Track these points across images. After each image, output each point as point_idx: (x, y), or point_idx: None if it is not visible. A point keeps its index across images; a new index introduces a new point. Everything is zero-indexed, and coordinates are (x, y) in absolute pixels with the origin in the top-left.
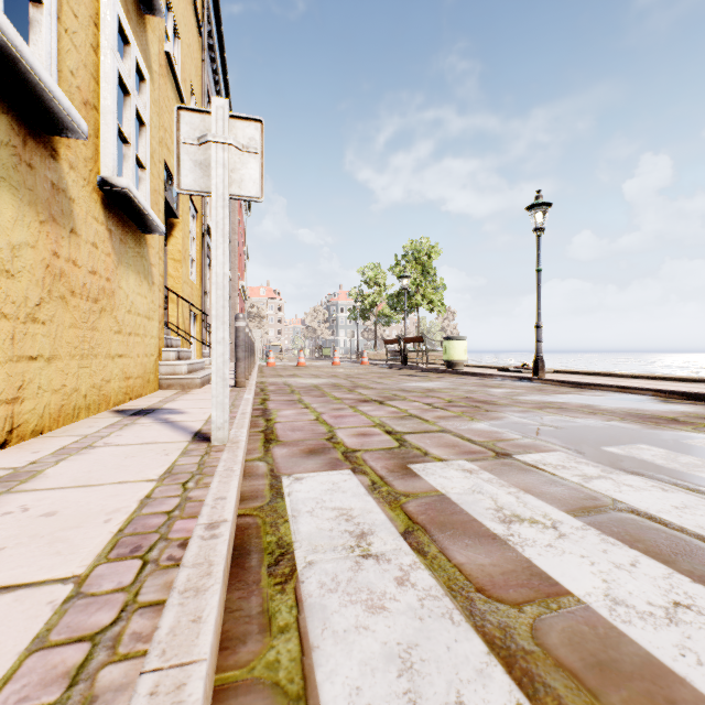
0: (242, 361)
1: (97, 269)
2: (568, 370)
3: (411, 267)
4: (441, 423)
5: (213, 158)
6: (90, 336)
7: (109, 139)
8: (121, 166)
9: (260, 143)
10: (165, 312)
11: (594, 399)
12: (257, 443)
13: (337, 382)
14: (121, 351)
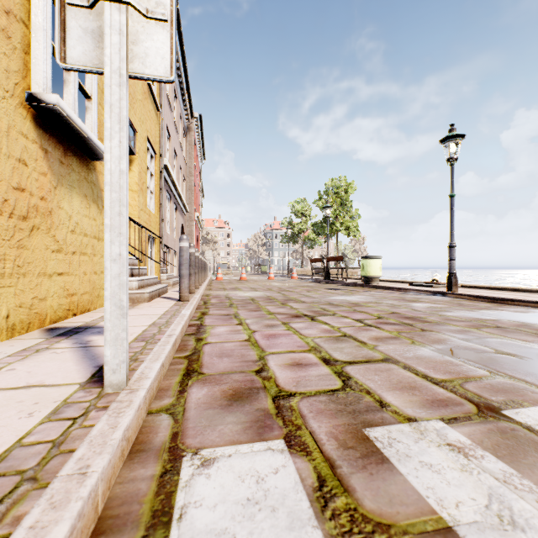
0: (186, 278)
1: (26, 186)
2: (476, 285)
3: (332, 200)
4: (381, 347)
5: (105, 21)
6: (16, 254)
7: (40, 56)
8: (62, 91)
9: (170, 9)
10: None
11: (522, 316)
12: (174, 377)
13: (271, 295)
14: (62, 270)
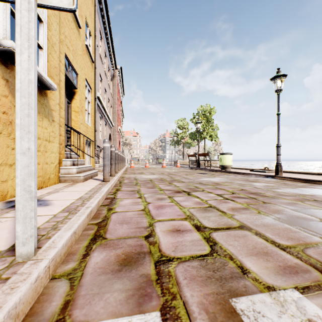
0: (107, 166)
1: None
2: (293, 171)
3: (201, 118)
4: (237, 216)
5: None
6: None
7: (0, 14)
8: None
9: None
10: (69, 139)
11: None
12: (84, 241)
13: (163, 177)
14: None
